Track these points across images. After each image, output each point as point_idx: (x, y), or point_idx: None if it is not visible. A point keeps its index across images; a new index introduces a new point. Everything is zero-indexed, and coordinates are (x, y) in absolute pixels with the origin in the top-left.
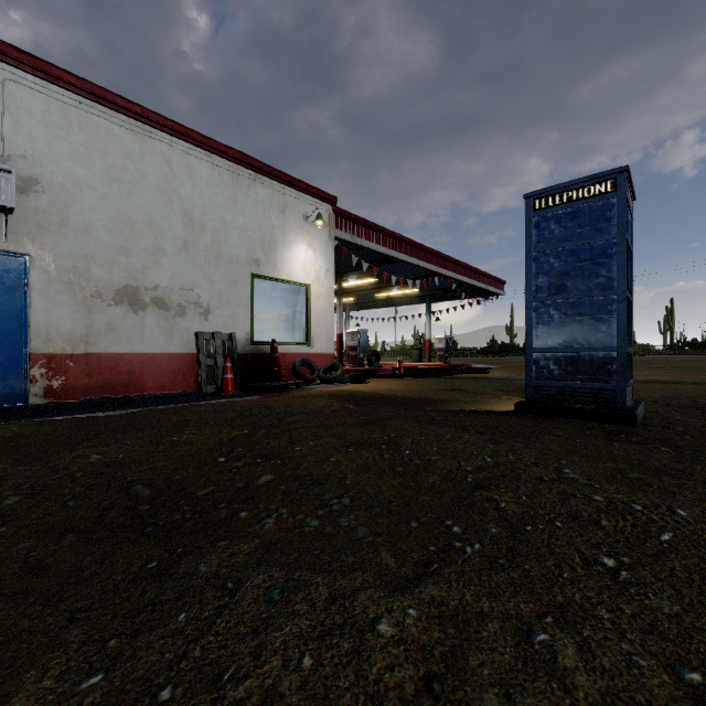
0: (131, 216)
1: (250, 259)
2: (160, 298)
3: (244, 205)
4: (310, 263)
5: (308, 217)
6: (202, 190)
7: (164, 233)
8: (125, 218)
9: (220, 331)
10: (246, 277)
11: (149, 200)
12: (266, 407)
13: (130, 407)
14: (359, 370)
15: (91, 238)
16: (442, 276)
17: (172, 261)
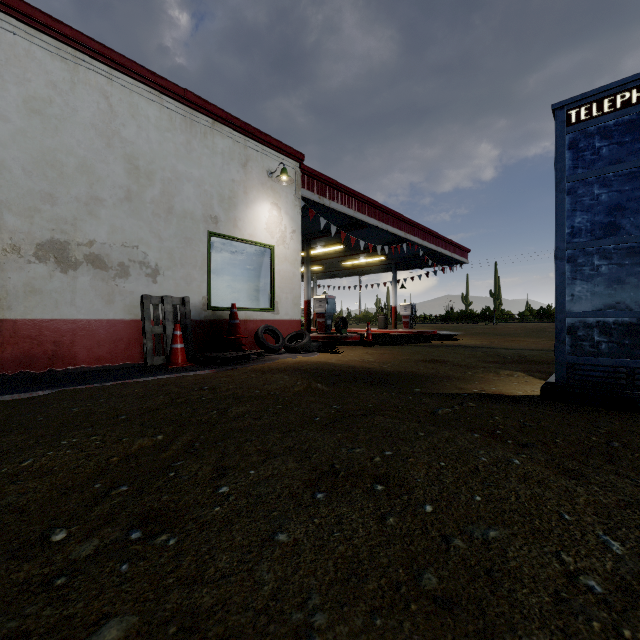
0: (59, 157)
1: (207, 216)
2: (96, 255)
3: (199, 155)
4: (275, 222)
5: (272, 174)
6: (149, 134)
7: (102, 180)
8: (50, 159)
9: (170, 295)
10: (202, 235)
11: (82, 140)
12: (211, 388)
13: (39, 388)
14: (326, 337)
15: (3, 180)
16: (410, 242)
17: (112, 213)
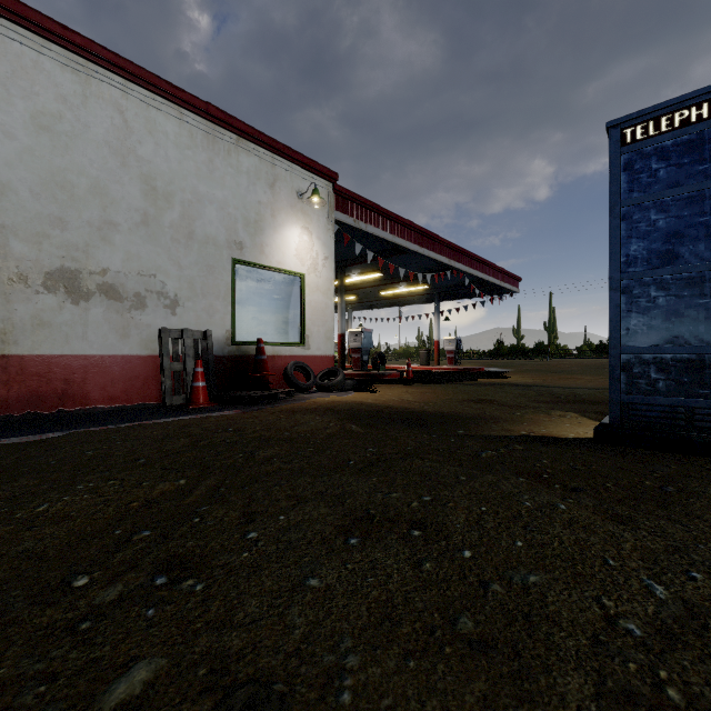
0: (69, 178)
1: (231, 241)
2: (110, 285)
3: (223, 175)
4: (305, 248)
5: (303, 195)
6: (168, 151)
7: (116, 202)
8: (60, 180)
9: (190, 328)
10: (226, 262)
11: (94, 158)
12: (236, 430)
13: (49, 430)
14: (362, 374)
15: (9, 203)
16: (455, 270)
17: (127, 239)
